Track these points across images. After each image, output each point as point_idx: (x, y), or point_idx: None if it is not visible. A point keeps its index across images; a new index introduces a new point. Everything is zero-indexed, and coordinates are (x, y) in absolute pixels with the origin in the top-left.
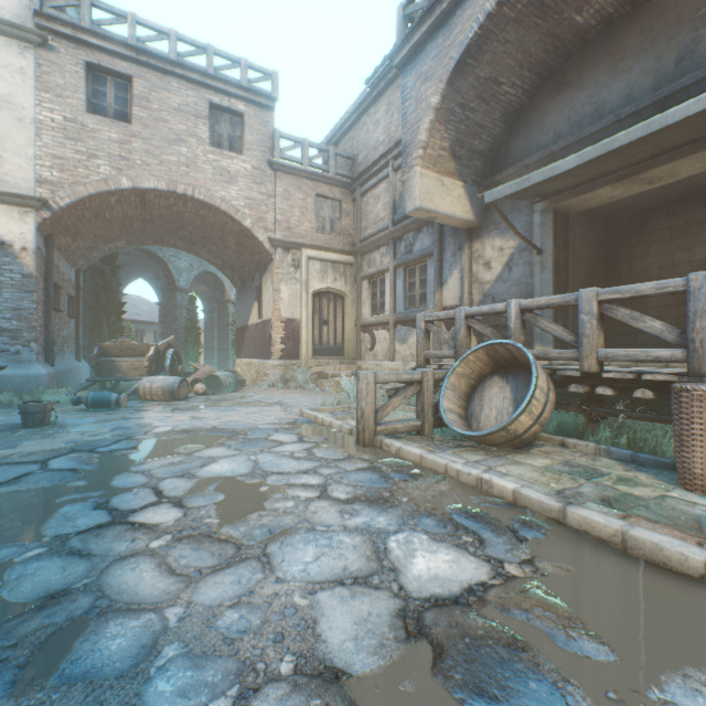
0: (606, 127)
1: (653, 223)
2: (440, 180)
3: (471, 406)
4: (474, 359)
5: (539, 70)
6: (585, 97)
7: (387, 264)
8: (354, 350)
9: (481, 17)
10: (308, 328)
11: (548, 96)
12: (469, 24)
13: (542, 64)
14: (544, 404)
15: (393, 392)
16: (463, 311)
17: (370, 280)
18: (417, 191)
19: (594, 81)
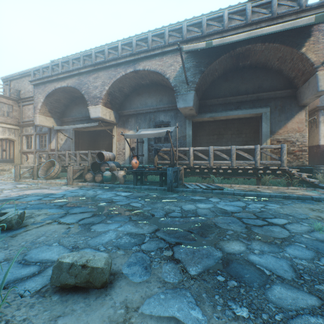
0: (82, 117)
1: (101, 134)
2: (46, 118)
3: (48, 173)
4: (48, 163)
5: (71, 99)
6: (80, 109)
7: (33, 133)
8: (20, 161)
9: (52, 89)
10: None
11: (74, 105)
12: (50, 89)
13: (71, 99)
14: (58, 171)
15: (31, 173)
16: (48, 152)
17: (26, 136)
18: (38, 120)
19: (81, 106)
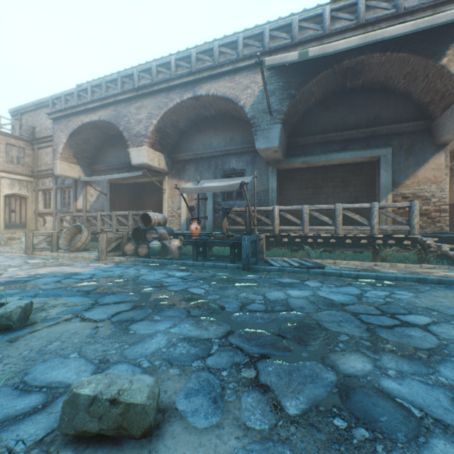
0: (120, 164)
1: (147, 188)
2: (70, 165)
3: (72, 243)
4: (73, 229)
5: (105, 139)
6: (117, 152)
7: (53, 186)
8: (34, 225)
9: (78, 125)
10: (1, 214)
11: (109, 147)
12: (75, 124)
13: (105, 138)
14: (86, 240)
15: (50, 242)
16: (73, 214)
17: (44, 191)
18: (59, 168)
19: (119, 149)
